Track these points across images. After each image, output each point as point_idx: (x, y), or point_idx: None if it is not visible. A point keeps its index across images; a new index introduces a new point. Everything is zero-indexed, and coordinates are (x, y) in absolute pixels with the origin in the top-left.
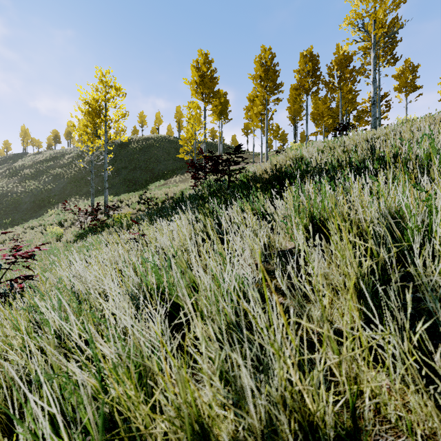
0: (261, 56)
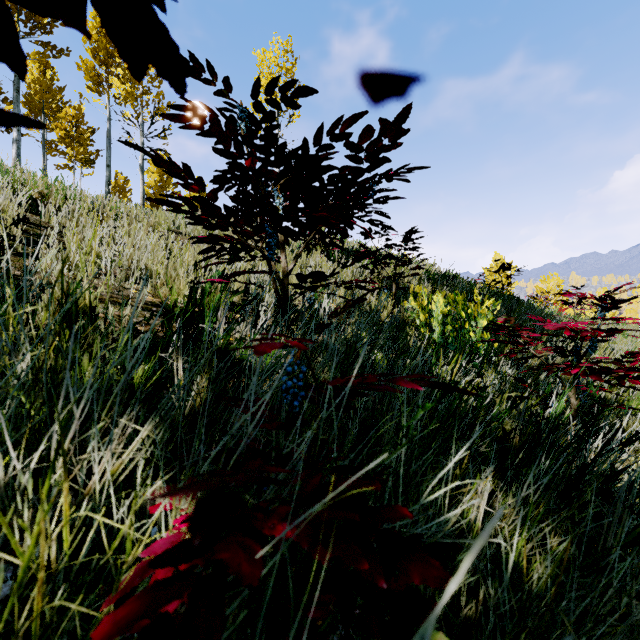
0: None
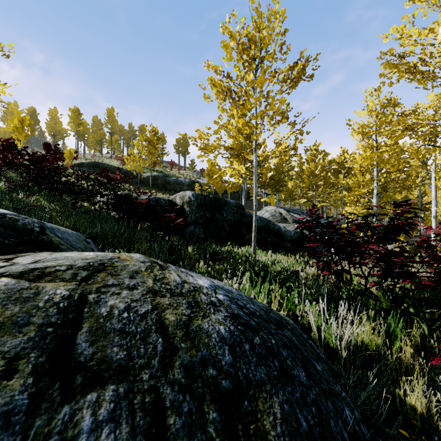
0: (51, 109)
